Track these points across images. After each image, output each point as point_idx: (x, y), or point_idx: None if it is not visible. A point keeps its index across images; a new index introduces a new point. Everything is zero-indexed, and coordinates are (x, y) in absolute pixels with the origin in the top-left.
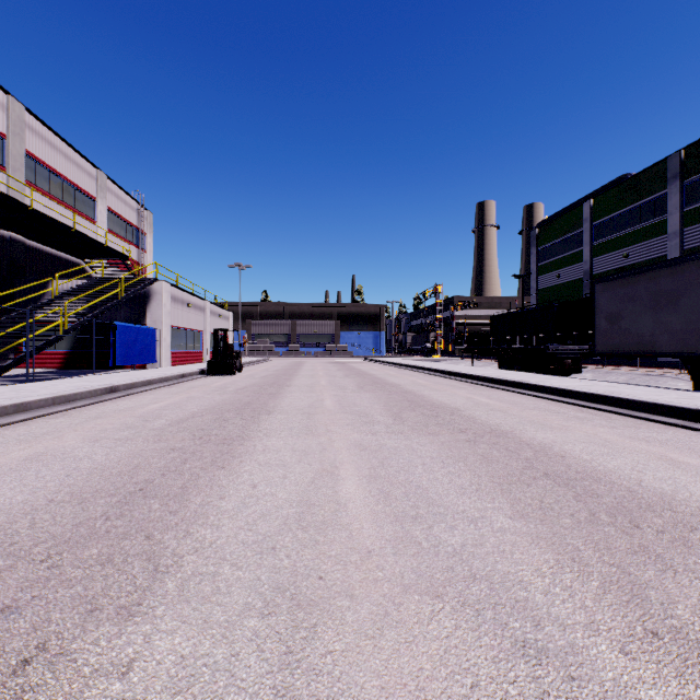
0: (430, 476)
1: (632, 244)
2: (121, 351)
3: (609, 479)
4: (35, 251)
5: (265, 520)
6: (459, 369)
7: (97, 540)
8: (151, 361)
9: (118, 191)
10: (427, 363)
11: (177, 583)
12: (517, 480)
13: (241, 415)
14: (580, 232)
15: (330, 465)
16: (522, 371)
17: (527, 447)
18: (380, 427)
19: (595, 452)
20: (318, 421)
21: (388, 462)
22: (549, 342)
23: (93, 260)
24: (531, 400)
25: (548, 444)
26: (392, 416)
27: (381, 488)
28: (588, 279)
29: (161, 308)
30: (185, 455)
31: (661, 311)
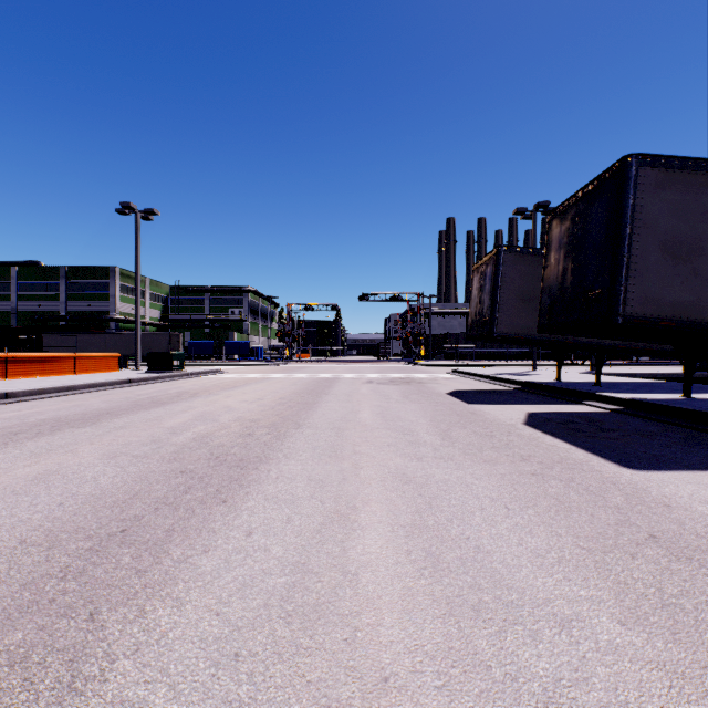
0: None
1: (44, 301)
2: None
3: None
4: None
5: None
6: None
7: None
8: None
9: None
10: None
11: None
12: None
13: None
14: (9, 283)
15: None
16: None
17: None
18: None
19: None
20: None
21: None
22: None
23: None
24: None
25: None
26: None
27: None
28: (16, 313)
29: None
30: None
31: (64, 344)
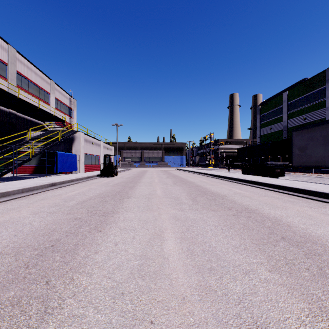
0: (216, 238)
1: (308, 112)
2: (60, 165)
3: (321, 242)
4: (21, 118)
5: (119, 269)
6: (223, 174)
7: (16, 284)
8: (74, 170)
9: (60, 90)
10: (206, 171)
11: (56, 324)
12: (267, 242)
13: (114, 198)
14: (281, 107)
15: (159, 230)
16: (254, 175)
17: (267, 219)
18: (185, 206)
19: (306, 223)
20: (153, 202)
21: (191, 228)
22: (266, 161)
23: (48, 122)
24: (262, 191)
25: (278, 217)
26: (191, 199)
27: (188, 246)
28: (286, 130)
29: (79, 145)
30: (81, 223)
31: (328, 145)
